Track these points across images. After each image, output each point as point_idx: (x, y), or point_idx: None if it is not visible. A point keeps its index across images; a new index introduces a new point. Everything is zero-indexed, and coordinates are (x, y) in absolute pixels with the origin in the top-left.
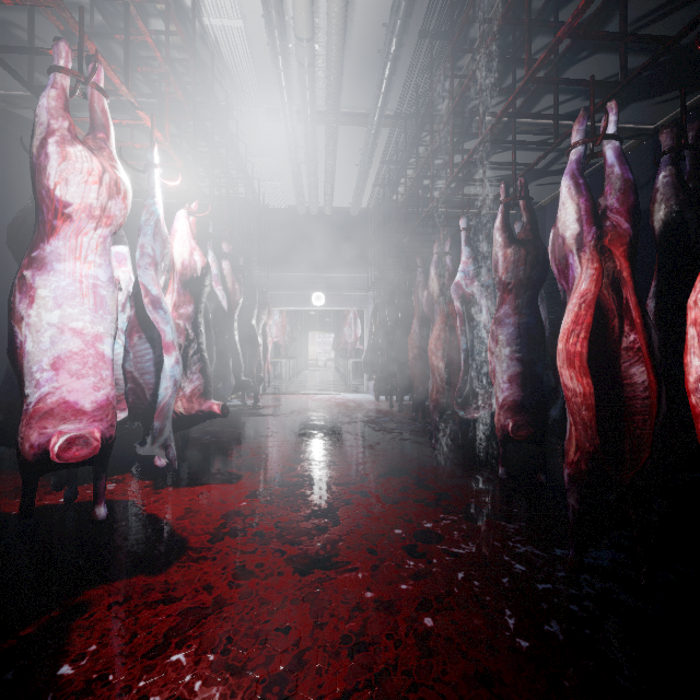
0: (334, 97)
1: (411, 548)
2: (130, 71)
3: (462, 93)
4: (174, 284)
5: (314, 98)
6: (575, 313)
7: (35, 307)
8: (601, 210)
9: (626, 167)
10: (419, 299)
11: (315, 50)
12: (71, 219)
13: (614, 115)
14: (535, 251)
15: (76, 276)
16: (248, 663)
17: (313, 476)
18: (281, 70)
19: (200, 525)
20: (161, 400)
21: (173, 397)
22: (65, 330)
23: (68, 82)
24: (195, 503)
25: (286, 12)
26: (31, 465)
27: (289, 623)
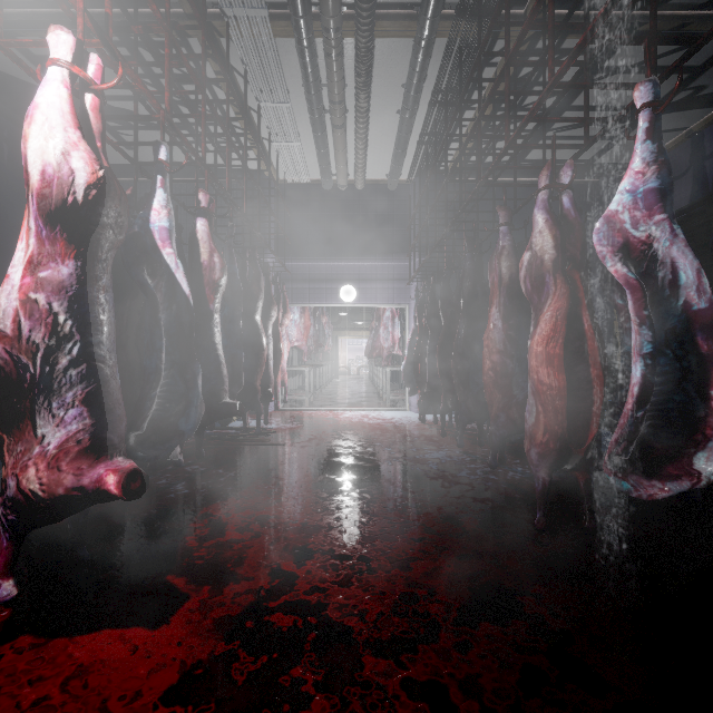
0: None
1: None
2: None
3: None
4: (32, 219)
5: None
6: None
7: None
8: None
9: None
10: (503, 274)
11: None
12: None
13: None
14: None
15: None
16: None
17: (325, 609)
18: None
19: None
20: None
21: None
22: None
23: None
24: None
25: None
26: None
27: None
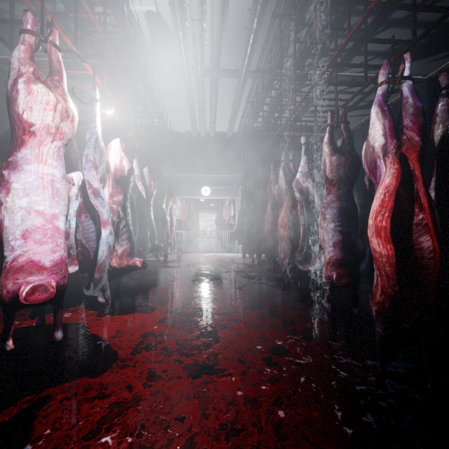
0: (216, 58)
1: (268, 359)
2: (81, 40)
3: (301, 52)
4: (109, 181)
5: (203, 59)
6: (382, 199)
7: (8, 195)
8: (399, 128)
9: (417, 98)
10: (272, 190)
11: (203, 27)
12: (34, 134)
13: (408, 62)
14: (351, 157)
15: (37, 173)
16: (155, 444)
17: (202, 308)
18: (181, 40)
19: (126, 342)
20: (99, 258)
21: (107, 256)
22: (29, 211)
23: (33, 40)
24: (123, 327)
25: (184, 1)
26: (5, 304)
27: (184, 414)
